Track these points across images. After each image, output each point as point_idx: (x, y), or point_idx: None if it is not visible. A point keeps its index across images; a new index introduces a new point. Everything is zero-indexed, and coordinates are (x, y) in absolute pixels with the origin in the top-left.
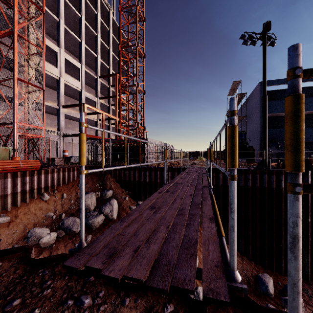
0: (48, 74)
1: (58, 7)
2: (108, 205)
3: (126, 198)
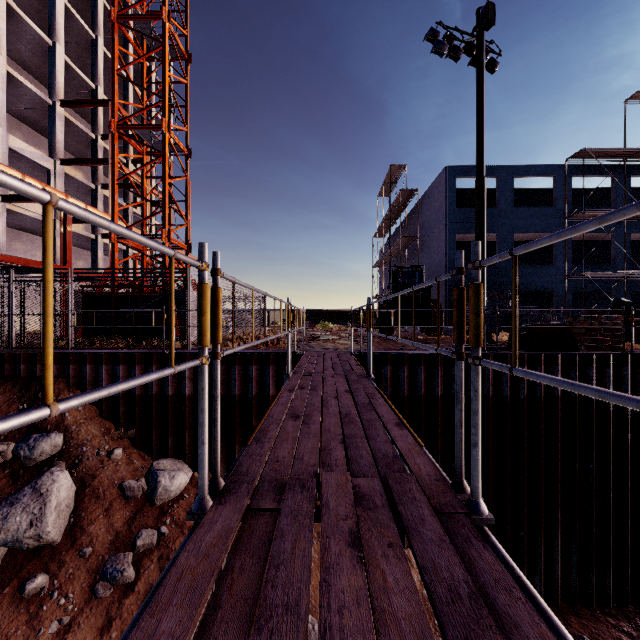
0: None
1: None
2: (27, 499)
3: (114, 455)
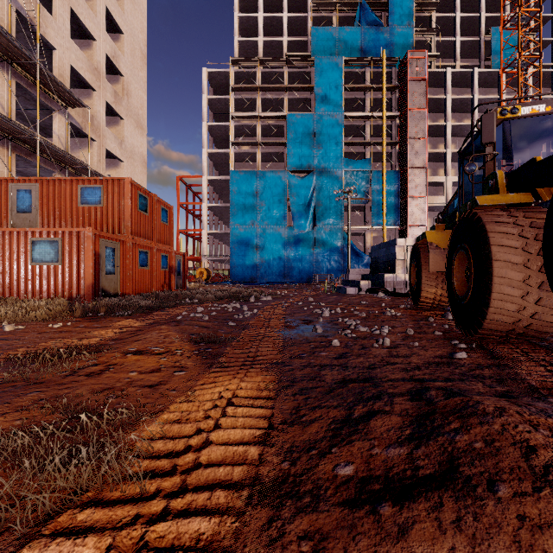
0: (435, 205)
1: (445, 138)
2: None
3: None
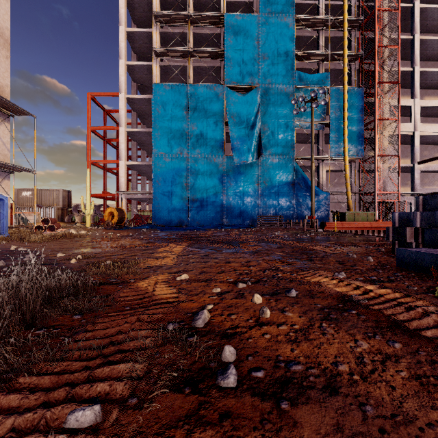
0: (400, 134)
1: (412, 54)
2: None
3: None
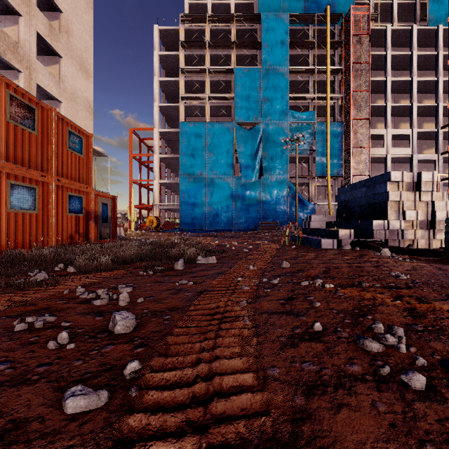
0: (375, 157)
1: (385, 93)
2: None
3: None
